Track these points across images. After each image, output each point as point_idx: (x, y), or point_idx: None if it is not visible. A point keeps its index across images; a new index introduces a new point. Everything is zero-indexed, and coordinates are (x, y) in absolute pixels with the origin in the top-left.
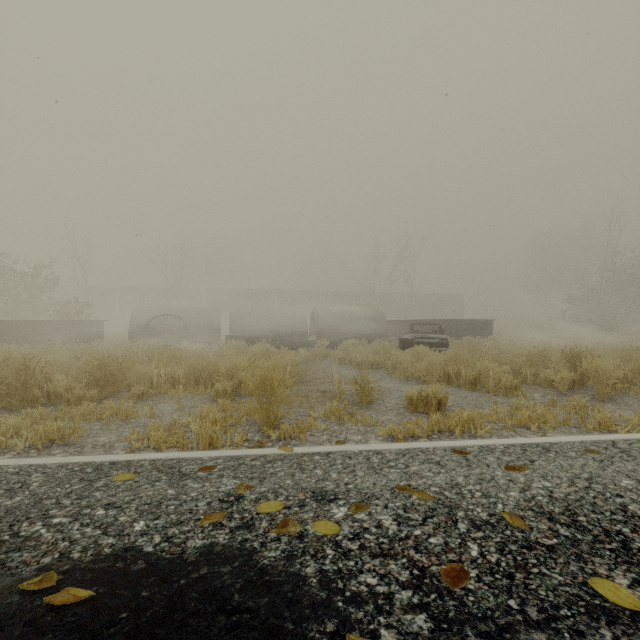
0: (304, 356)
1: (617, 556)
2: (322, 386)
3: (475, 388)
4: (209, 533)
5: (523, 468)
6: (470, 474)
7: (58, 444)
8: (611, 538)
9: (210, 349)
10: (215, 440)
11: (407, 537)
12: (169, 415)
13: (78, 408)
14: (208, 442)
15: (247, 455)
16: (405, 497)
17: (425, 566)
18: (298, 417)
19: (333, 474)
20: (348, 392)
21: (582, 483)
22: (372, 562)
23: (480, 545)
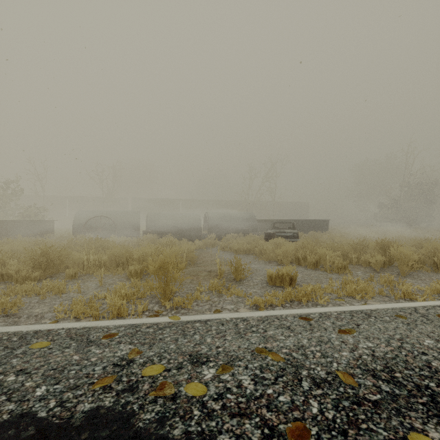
0: (198, 245)
1: (428, 410)
2: (209, 267)
3: (317, 268)
4: (98, 396)
5: (352, 331)
6: (312, 337)
7: (1, 315)
8: (422, 392)
9: (131, 240)
10: (122, 311)
11: (261, 396)
12: (92, 290)
13: (22, 286)
14: (117, 312)
15: (144, 323)
16: (262, 358)
17: (274, 425)
18: (189, 291)
19: (208, 339)
20: (227, 271)
21: (396, 343)
22: (230, 422)
23: (319, 402)
